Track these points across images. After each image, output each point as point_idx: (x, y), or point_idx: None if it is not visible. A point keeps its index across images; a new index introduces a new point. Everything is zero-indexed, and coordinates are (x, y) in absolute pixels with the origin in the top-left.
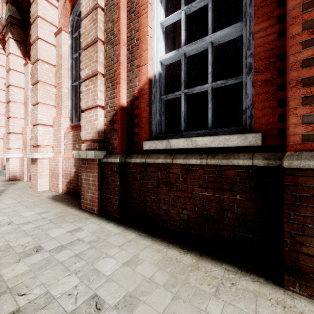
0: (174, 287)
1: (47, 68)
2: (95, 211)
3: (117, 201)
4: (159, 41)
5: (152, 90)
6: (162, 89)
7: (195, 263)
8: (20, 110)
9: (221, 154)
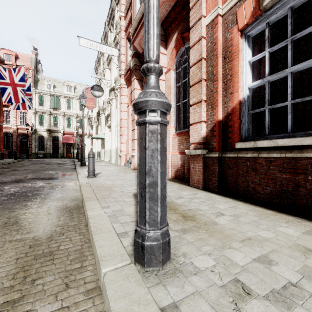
0: (260, 217)
1: None
2: (201, 187)
3: (216, 181)
4: (247, 74)
5: (242, 108)
6: (250, 106)
7: (274, 213)
8: None
9: (297, 150)
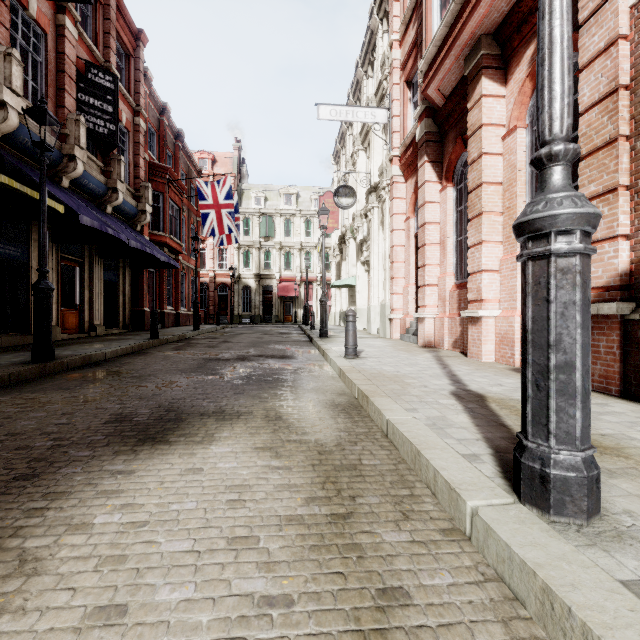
0: None
1: (493, 191)
2: (614, 391)
3: None
4: None
5: None
6: None
7: None
8: (435, 253)
9: None
